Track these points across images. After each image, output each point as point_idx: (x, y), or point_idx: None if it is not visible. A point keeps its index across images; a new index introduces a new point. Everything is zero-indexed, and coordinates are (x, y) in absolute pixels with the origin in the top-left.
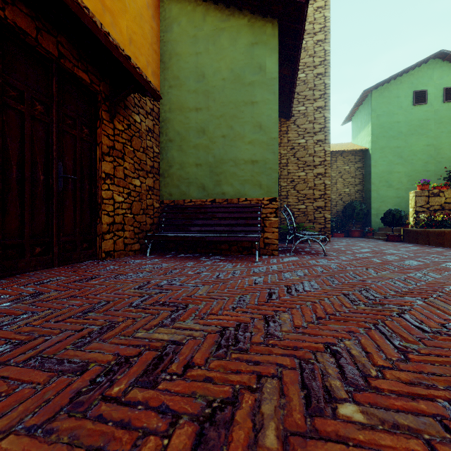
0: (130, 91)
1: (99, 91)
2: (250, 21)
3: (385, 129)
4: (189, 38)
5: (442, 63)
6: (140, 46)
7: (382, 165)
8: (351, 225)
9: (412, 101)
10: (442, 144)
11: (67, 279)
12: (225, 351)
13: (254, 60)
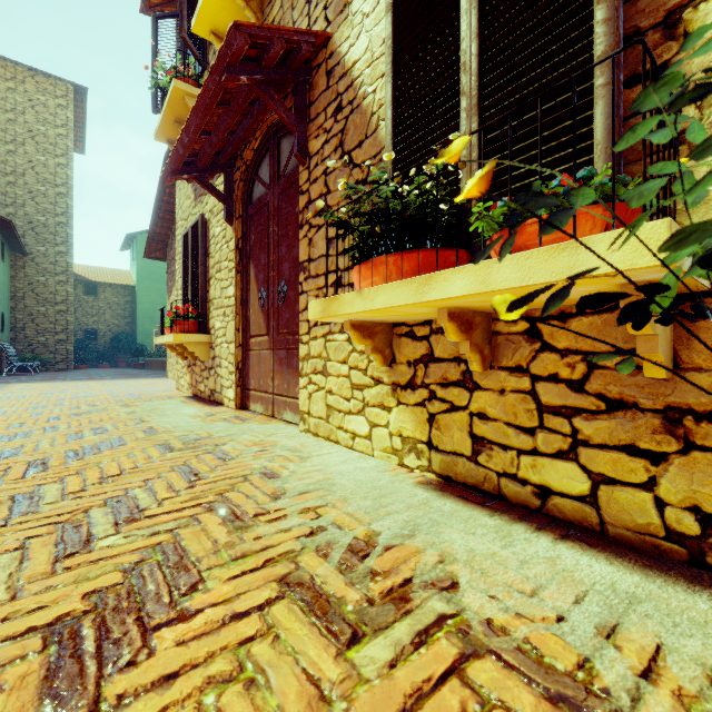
0: None
1: None
2: None
3: (149, 272)
4: None
5: None
6: None
7: (147, 303)
8: (121, 356)
9: None
10: None
11: None
12: None
13: None
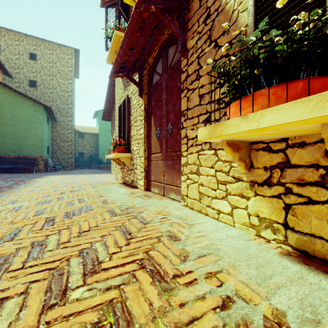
0: None
1: None
2: (33, 103)
3: (104, 127)
4: (8, 102)
5: None
6: None
7: (103, 141)
8: (93, 164)
9: None
10: None
11: None
12: (23, 176)
13: (35, 115)
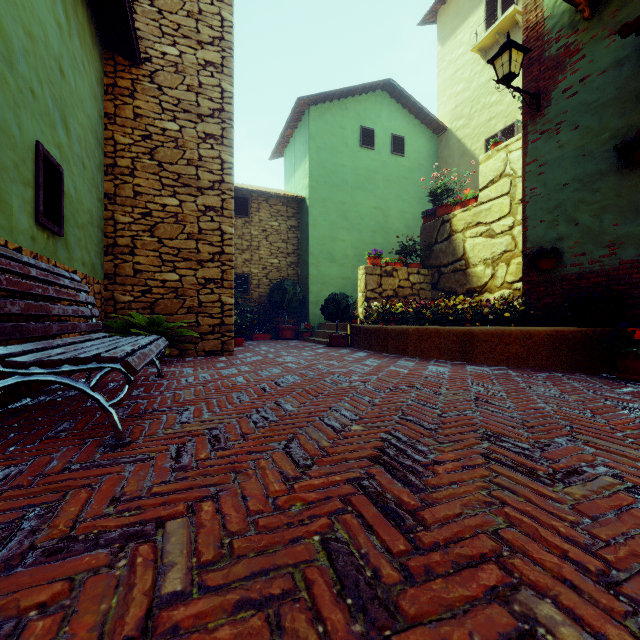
0: None
1: None
2: None
3: (327, 171)
4: None
5: (390, 99)
6: None
7: (323, 226)
8: (281, 320)
9: (359, 141)
10: (390, 209)
11: None
12: None
13: None
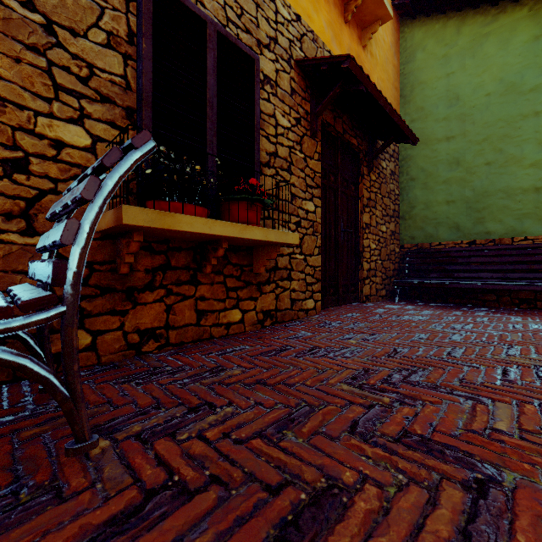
0: (390, 143)
1: (361, 150)
2: (532, 9)
3: None
4: (437, 60)
5: None
6: (385, 91)
7: None
8: None
9: None
10: None
11: (362, 315)
12: None
13: (540, 58)
